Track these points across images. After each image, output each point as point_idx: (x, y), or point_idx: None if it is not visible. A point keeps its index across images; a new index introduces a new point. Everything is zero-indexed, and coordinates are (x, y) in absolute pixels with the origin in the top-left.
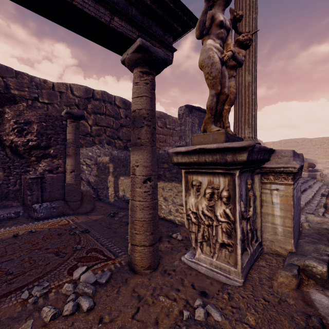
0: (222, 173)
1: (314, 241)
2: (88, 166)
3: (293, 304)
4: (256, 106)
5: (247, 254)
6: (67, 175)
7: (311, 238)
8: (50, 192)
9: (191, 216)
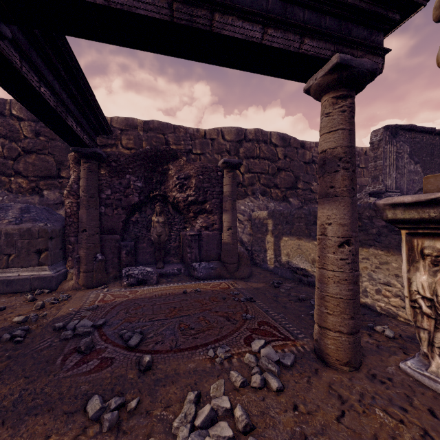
0: None
1: None
2: (240, 223)
3: None
4: None
5: None
6: (224, 233)
7: None
8: (206, 250)
9: (420, 303)
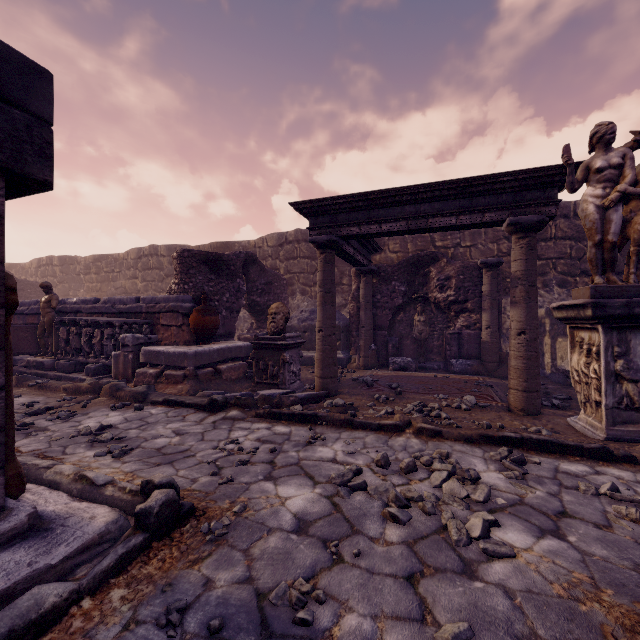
0: (592, 328)
1: None
2: None
3: (634, 455)
4: None
5: None
6: (482, 332)
7: None
8: (467, 349)
9: (574, 374)
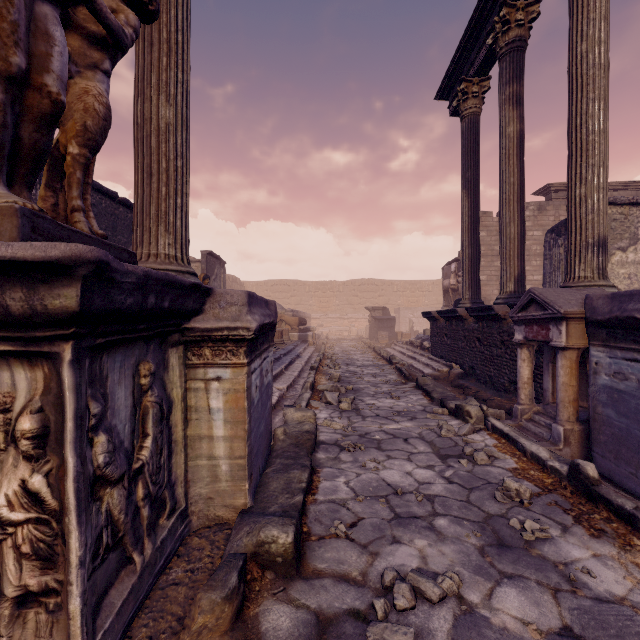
0: (18, 354)
1: (288, 465)
2: None
3: None
4: (188, 186)
5: (129, 573)
6: None
7: (284, 458)
8: None
9: None
